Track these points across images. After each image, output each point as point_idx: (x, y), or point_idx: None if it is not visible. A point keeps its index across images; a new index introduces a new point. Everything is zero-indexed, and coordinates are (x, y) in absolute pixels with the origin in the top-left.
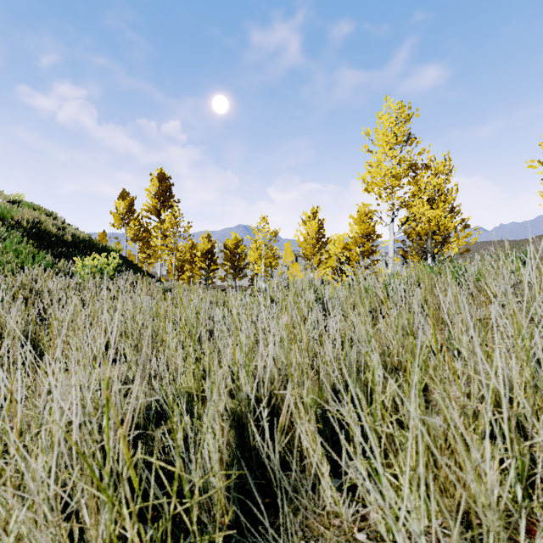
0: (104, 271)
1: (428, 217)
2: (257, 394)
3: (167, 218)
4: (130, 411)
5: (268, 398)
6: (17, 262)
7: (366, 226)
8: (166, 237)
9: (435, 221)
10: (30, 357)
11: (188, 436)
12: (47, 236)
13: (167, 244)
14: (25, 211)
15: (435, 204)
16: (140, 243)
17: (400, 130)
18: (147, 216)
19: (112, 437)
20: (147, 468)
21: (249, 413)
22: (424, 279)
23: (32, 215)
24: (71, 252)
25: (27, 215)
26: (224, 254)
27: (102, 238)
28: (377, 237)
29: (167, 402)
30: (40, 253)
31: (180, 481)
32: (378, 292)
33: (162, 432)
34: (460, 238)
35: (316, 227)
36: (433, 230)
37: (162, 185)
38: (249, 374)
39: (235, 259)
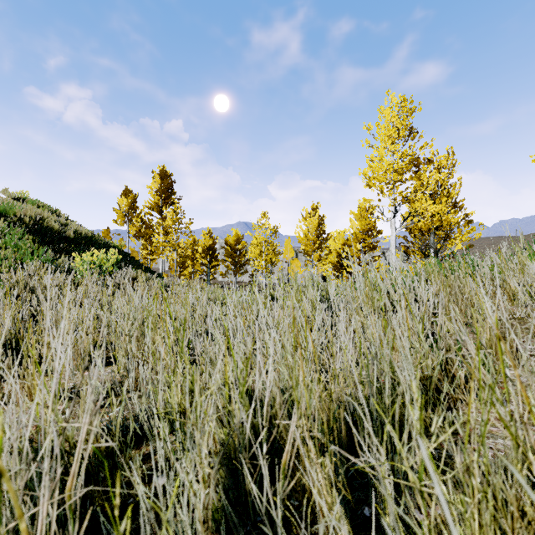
0: (103, 267)
1: (431, 212)
2: (255, 420)
3: (169, 215)
4: (77, 459)
5: (268, 425)
6: (16, 258)
7: (367, 222)
8: (168, 234)
9: (438, 217)
10: (6, 361)
11: (172, 465)
12: (49, 232)
13: (169, 241)
14: (28, 208)
15: (438, 198)
16: (142, 240)
17: (402, 124)
18: (149, 213)
19: (48, 500)
20: (122, 505)
21: (243, 449)
22: (435, 275)
23: (35, 211)
24: (73, 248)
25: (30, 212)
26: (225, 250)
27: (106, 235)
28: (378, 233)
29: (148, 423)
30: (40, 249)
31: (159, 527)
32: (391, 290)
33: (146, 452)
34: (463, 234)
35: (317, 223)
36: (436, 225)
37: (164, 182)
38: (244, 396)
39: (236, 255)
